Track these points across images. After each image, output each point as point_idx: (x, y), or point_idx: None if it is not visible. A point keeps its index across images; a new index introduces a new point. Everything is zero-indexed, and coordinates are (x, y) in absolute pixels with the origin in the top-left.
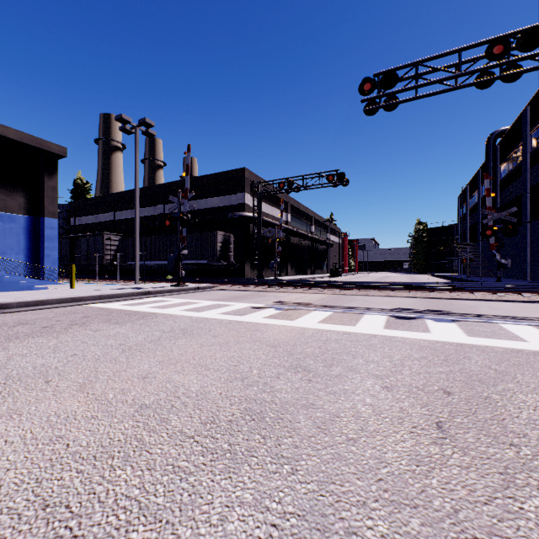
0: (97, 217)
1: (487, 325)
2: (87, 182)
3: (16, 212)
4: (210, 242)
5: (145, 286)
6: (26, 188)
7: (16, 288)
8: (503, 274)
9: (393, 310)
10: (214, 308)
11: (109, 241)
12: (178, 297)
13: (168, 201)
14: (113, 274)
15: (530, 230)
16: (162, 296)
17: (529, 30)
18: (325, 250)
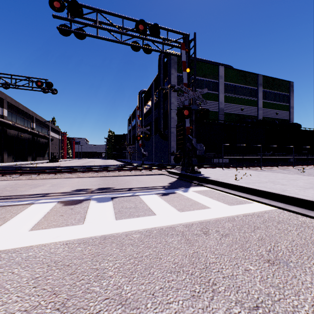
0: None
1: (133, 199)
2: None
3: None
4: None
5: None
6: None
7: None
8: (145, 159)
9: (70, 193)
10: None
11: None
12: None
13: None
14: None
15: (154, 139)
16: None
17: (154, 24)
18: (47, 143)
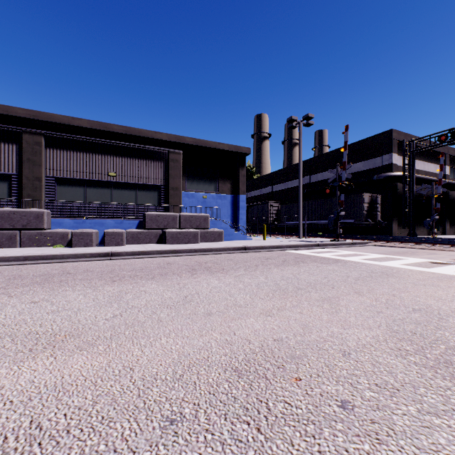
0: (260, 191)
1: None
2: (253, 167)
3: (226, 193)
4: (357, 204)
5: (309, 240)
6: (231, 178)
7: (238, 238)
8: None
9: None
10: (389, 260)
11: (271, 207)
12: (343, 250)
13: (313, 172)
14: (274, 230)
15: None
16: (329, 248)
17: None
18: None
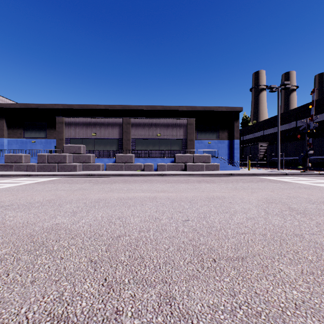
0: (253, 135)
1: None
2: (248, 117)
3: (224, 139)
4: None
5: (283, 171)
6: (227, 129)
7: (230, 169)
8: None
9: None
10: None
11: (261, 147)
12: (305, 177)
13: (299, 118)
14: (263, 164)
15: None
16: (295, 176)
17: None
18: None
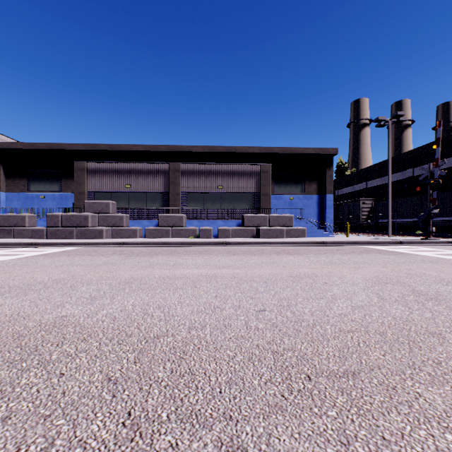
0: (353, 188)
1: None
2: (345, 163)
3: (312, 194)
4: None
5: (396, 238)
6: (317, 179)
7: (321, 235)
8: None
9: None
10: None
11: (363, 205)
12: (428, 247)
13: (417, 164)
14: (366, 229)
15: None
16: (413, 246)
17: None
18: None
